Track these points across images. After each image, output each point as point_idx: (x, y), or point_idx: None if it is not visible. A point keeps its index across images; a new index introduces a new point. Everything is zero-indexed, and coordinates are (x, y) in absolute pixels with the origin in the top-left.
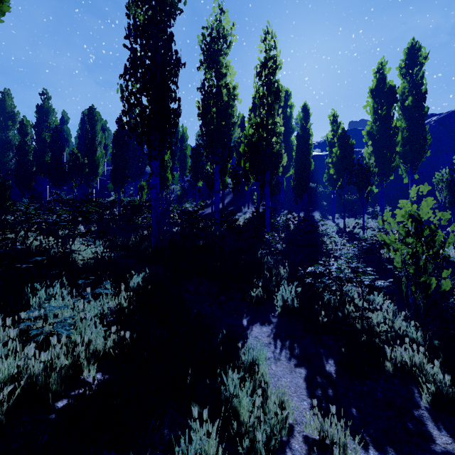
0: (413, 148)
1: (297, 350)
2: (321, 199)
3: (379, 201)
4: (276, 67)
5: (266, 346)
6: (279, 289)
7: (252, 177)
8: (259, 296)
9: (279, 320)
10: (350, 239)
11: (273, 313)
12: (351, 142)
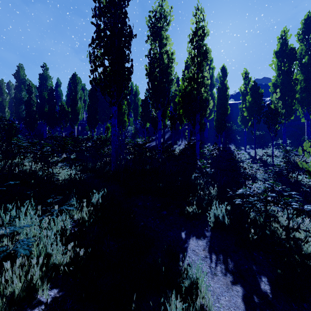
0: (309, 95)
1: (231, 266)
2: (235, 135)
3: (280, 136)
4: (204, 34)
5: (203, 260)
6: (210, 206)
7: (184, 119)
8: (194, 213)
9: (212, 235)
10: (261, 165)
11: (206, 227)
12: (260, 91)
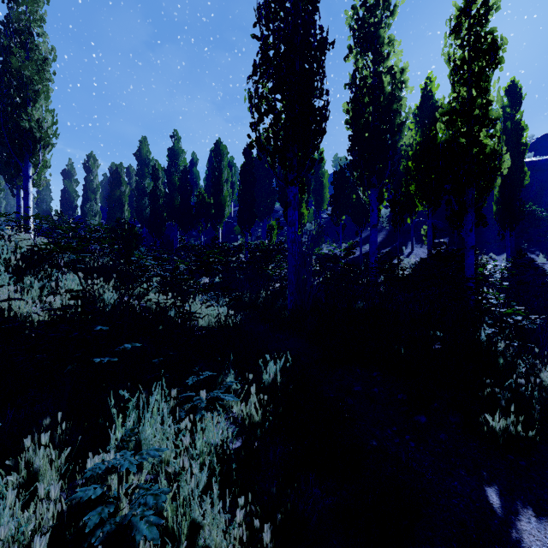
0: None
1: None
2: (541, 231)
3: None
4: (486, 10)
5: None
6: None
7: (420, 204)
8: (510, 434)
9: None
10: None
11: None
12: None
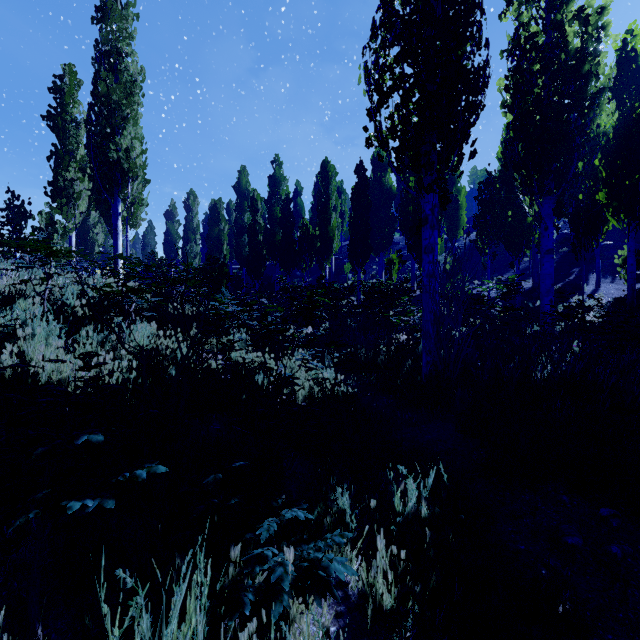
0: None
1: None
2: None
3: None
4: None
5: None
6: None
7: (613, 219)
8: None
9: None
10: None
11: None
12: None
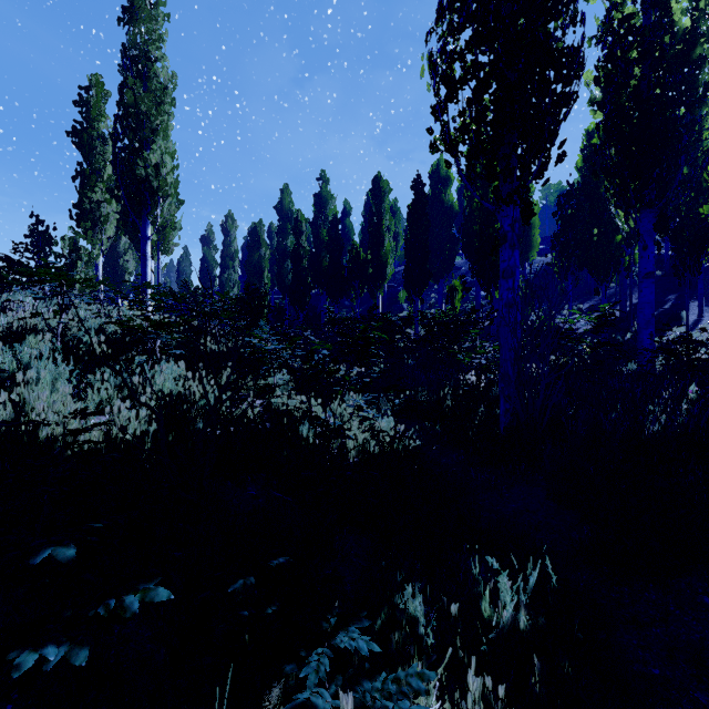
0: None
1: None
2: None
3: None
4: None
5: None
6: None
7: None
8: None
9: None
10: None
11: None
12: None
